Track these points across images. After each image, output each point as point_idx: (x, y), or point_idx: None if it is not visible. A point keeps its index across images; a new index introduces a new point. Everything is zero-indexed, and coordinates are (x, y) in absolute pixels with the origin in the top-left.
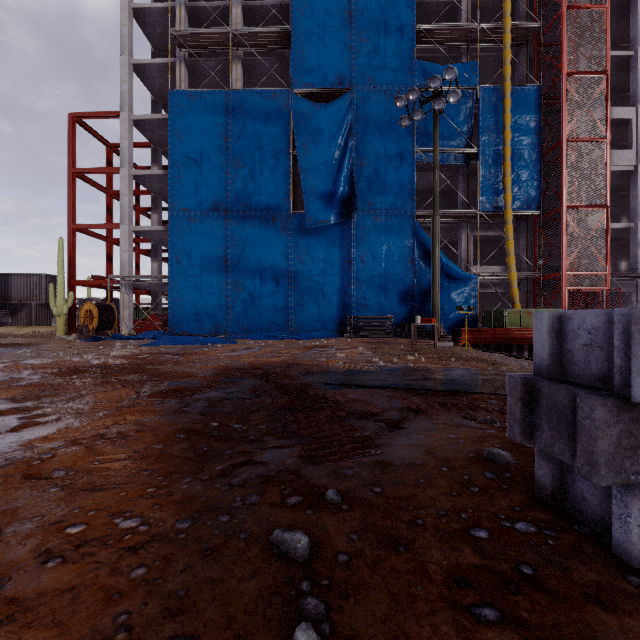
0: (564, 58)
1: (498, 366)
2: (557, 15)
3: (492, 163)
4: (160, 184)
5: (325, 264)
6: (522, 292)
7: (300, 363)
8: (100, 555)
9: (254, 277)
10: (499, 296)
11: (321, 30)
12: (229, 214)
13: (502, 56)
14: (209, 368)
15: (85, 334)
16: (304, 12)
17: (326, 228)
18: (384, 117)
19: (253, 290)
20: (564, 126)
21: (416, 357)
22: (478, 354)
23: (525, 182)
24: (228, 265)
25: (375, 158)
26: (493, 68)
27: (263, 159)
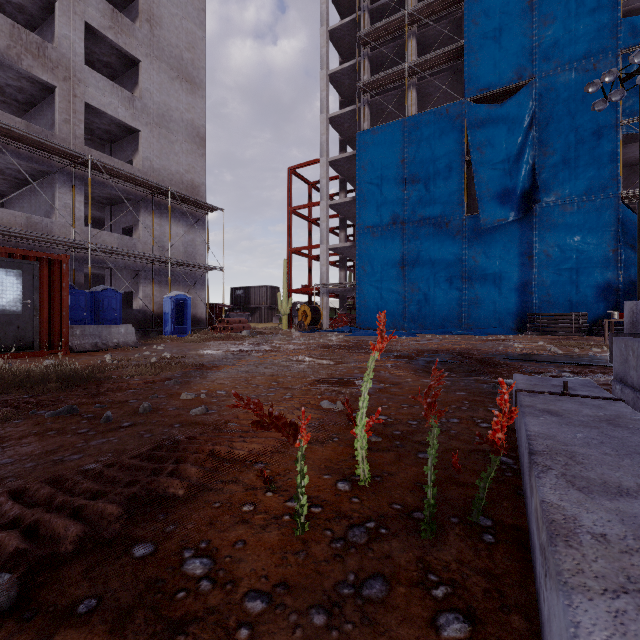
0: None
1: None
2: None
3: None
4: (347, 208)
5: (501, 262)
6: None
7: (480, 349)
8: (424, 383)
9: (428, 279)
10: None
11: (497, 32)
12: (405, 226)
13: None
14: (407, 350)
15: (302, 328)
16: (478, 21)
17: (502, 226)
18: (575, 97)
19: (427, 291)
20: None
21: (603, 350)
22: None
23: None
24: (404, 270)
25: (563, 144)
26: None
27: (436, 171)
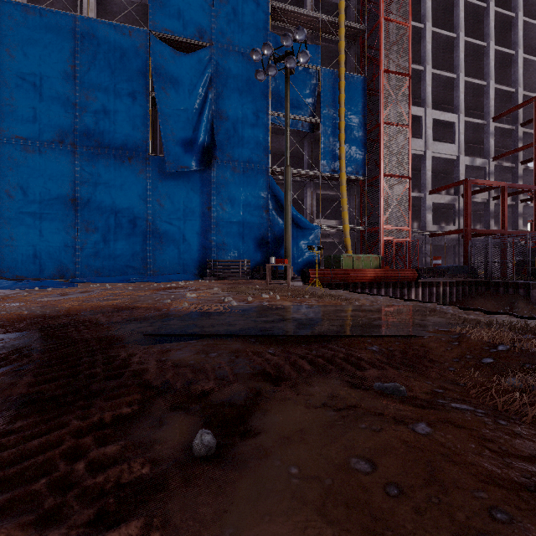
0: (382, 58)
1: (351, 301)
2: (377, 23)
3: (331, 133)
4: None
5: (185, 209)
6: (352, 242)
7: (135, 306)
8: None
9: (108, 218)
10: (334, 246)
11: None
12: (77, 149)
13: (337, 49)
14: None
15: None
16: None
17: (186, 174)
18: (242, 77)
19: (106, 232)
20: (382, 111)
21: (271, 295)
22: (326, 291)
23: (355, 152)
24: (76, 204)
25: (234, 114)
26: (331, 58)
27: (118, 96)
